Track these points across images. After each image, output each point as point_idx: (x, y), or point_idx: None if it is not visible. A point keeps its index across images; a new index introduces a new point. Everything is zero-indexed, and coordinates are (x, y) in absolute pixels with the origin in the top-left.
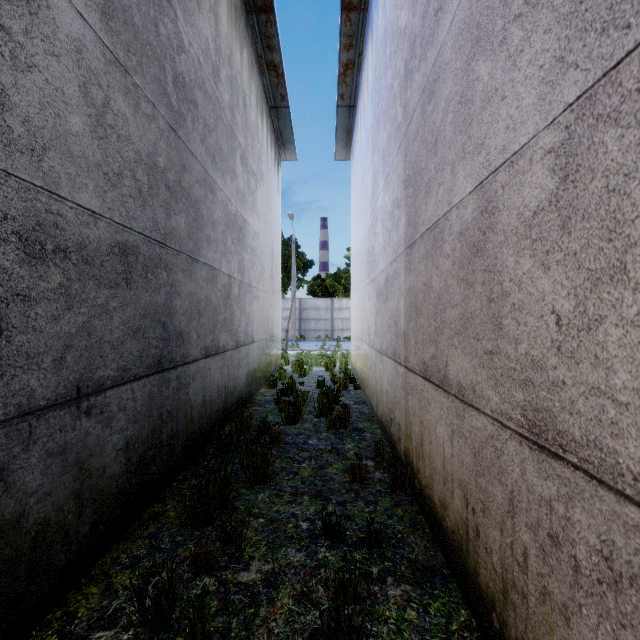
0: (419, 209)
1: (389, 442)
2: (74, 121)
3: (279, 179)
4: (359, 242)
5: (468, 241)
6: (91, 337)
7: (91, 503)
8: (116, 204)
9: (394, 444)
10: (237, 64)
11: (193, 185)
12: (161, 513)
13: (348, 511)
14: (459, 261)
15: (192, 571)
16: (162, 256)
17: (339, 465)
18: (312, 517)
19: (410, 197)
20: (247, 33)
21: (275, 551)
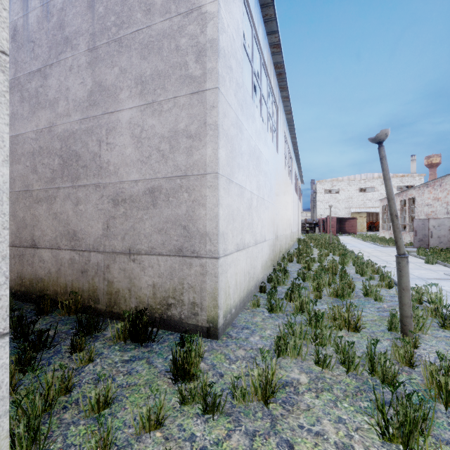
0: None
1: None
2: None
3: None
4: None
5: None
6: None
7: None
8: None
9: None
10: None
11: None
12: None
13: None
14: None
15: None
16: None
17: None
18: None
19: None
20: None
21: None
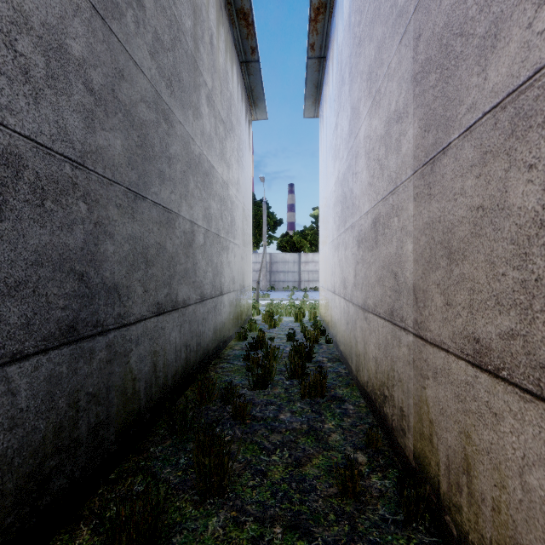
0: (458, 91)
1: (380, 423)
2: None
3: (250, 136)
4: (330, 192)
5: None
6: None
7: None
8: None
9: (391, 431)
10: None
11: (137, 103)
12: None
13: None
14: None
15: None
16: (78, 181)
17: (320, 460)
18: None
19: (431, 88)
20: None
21: None
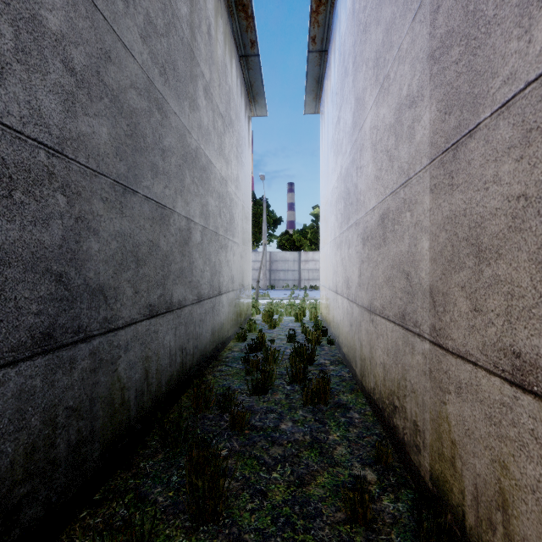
0: (491, 62)
1: (389, 434)
2: None
3: (250, 133)
4: (332, 188)
5: None
6: None
7: None
8: None
9: (402, 445)
10: None
11: (126, 88)
12: None
13: None
14: None
15: None
16: (55, 170)
17: (325, 478)
18: None
19: (453, 64)
20: None
21: None
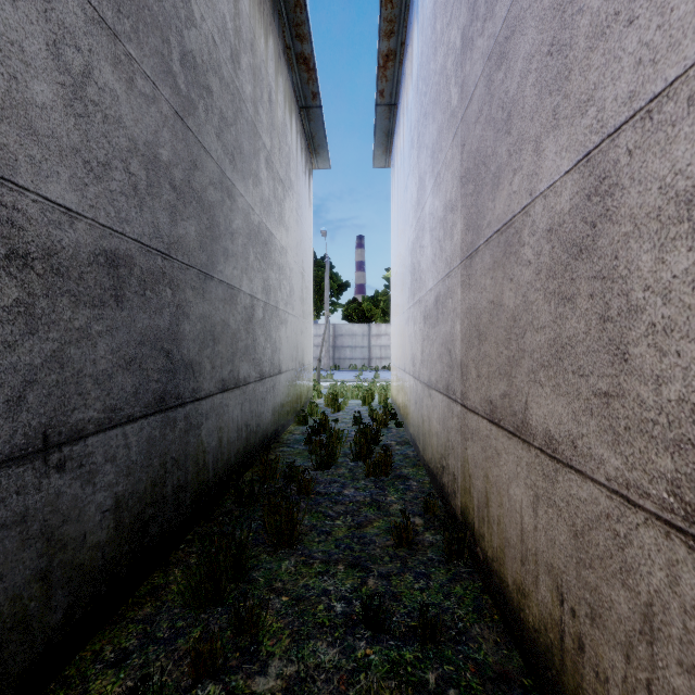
0: (483, 208)
1: (440, 494)
2: (39, 89)
3: (310, 189)
4: (401, 258)
5: (563, 239)
6: (65, 370)
7: (65, 583)
8: (101, 201)
9: (447, 497)
10: (261, 52)
11: (206, 187)
12: (162, 586)
13: (393, 587)
14: (548, 268)
15: (191, 677)
16: (165, 270)
17: (381, 523)
18: (348, 595)
19: (470, 195)
20: (273, 19)
21: (301, 645)
